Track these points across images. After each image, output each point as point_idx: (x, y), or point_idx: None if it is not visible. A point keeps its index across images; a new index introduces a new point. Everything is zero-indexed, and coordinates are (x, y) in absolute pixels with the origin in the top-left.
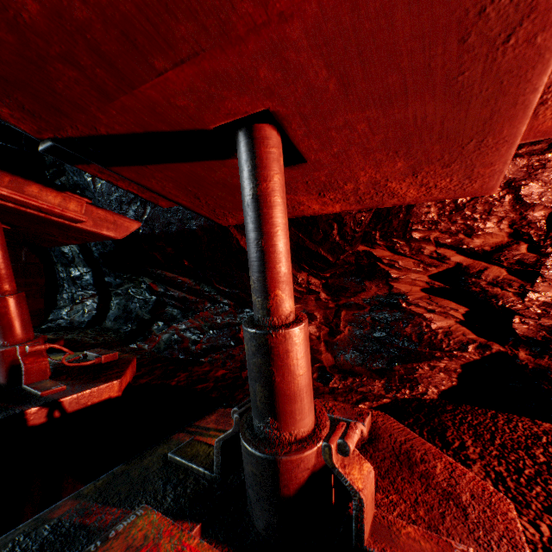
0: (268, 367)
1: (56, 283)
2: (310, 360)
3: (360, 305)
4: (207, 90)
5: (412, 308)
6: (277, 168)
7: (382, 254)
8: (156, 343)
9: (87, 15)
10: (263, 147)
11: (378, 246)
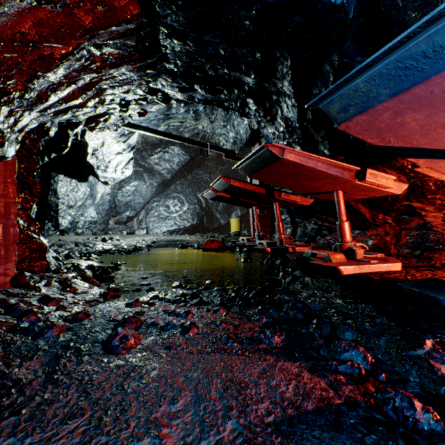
0: (339, 229)
1: (274, 222)
2: (384, 251)
3: (411, 228)
4: (328, 189)
5: (434, 228)
6: (340, 196)
7: (416, 205)
8: (317, 244)
9: (314, 187)
10: (337, 194)
11: (413, 202)
